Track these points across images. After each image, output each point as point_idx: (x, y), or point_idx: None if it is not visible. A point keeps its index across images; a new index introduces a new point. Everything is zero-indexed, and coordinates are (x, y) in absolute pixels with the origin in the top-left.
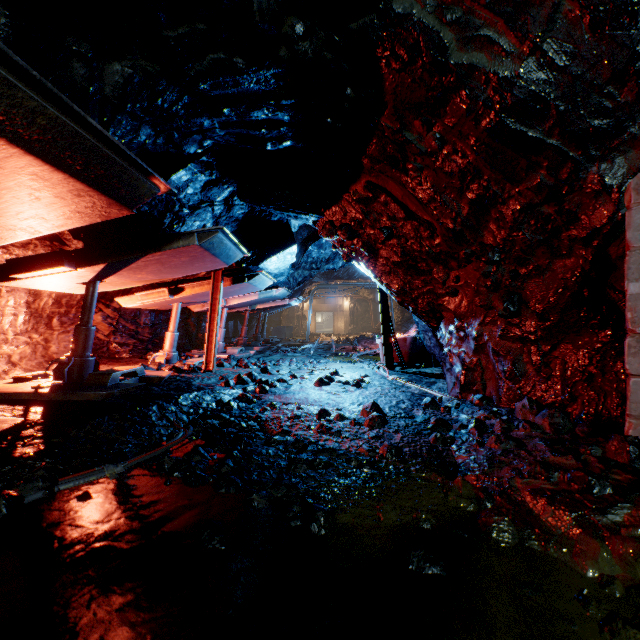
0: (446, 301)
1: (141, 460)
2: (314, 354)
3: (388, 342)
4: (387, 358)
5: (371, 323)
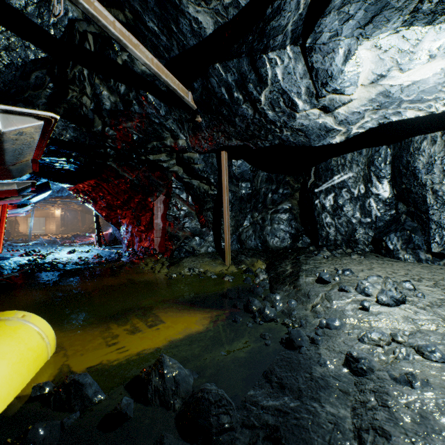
0: (123, 220)
1: (22, 272)
2: (48, 245)
3: (99, 235)
4: (99, 242)
5: (80, 226)
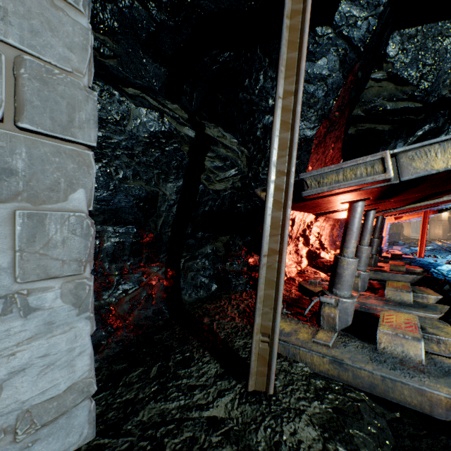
0: None
1: None
2: None
3: None
4: None
5: None
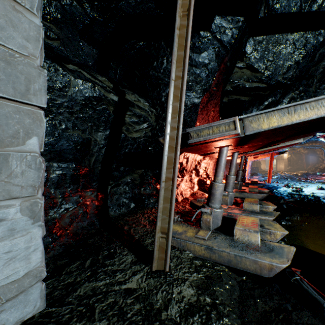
0: None
1: (294, 199)
2: (289, 180)
3: None
4: None
5: (303, 166)
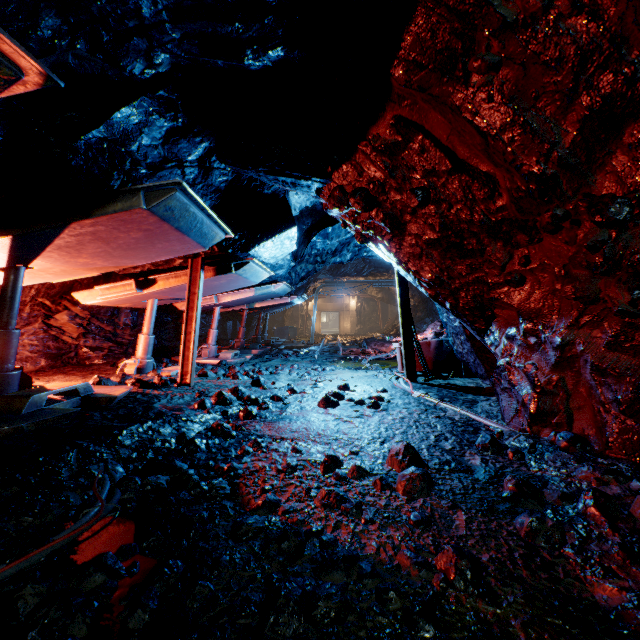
0: (504, 293)
1: None
2: (319, 358)
3: (409, 347)
4: (408, 367)
5: (379, 323)
